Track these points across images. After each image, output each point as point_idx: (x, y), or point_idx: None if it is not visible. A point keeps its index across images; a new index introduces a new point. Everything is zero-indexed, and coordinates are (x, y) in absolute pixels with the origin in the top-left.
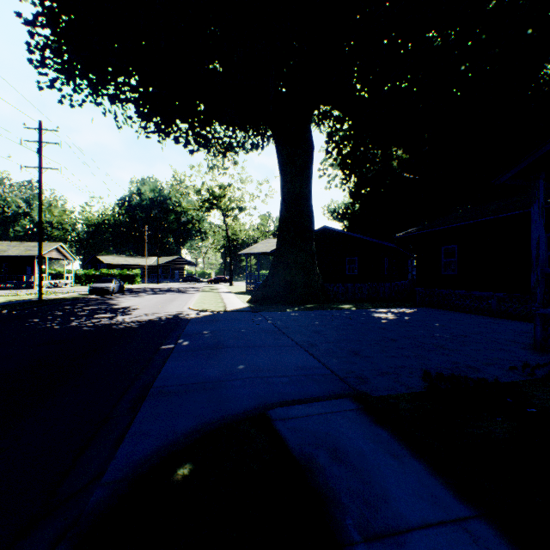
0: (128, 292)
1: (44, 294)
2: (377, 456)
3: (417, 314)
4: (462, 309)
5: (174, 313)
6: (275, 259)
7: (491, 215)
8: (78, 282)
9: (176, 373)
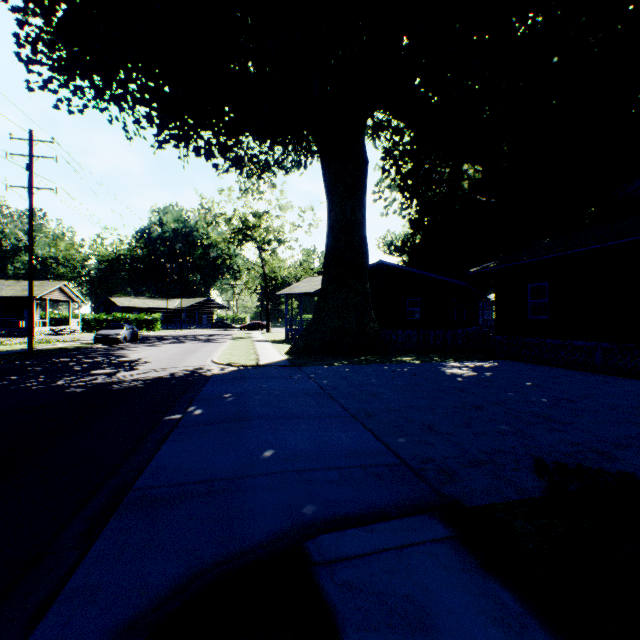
0: (143, 341)
1: (40, 343)
2: None
3: (499, 369)
4: (555, 363)
5: (193, 368)
6: (320, 301)
7: (597, 243)
8: (87, 328)
9: (174, 462)
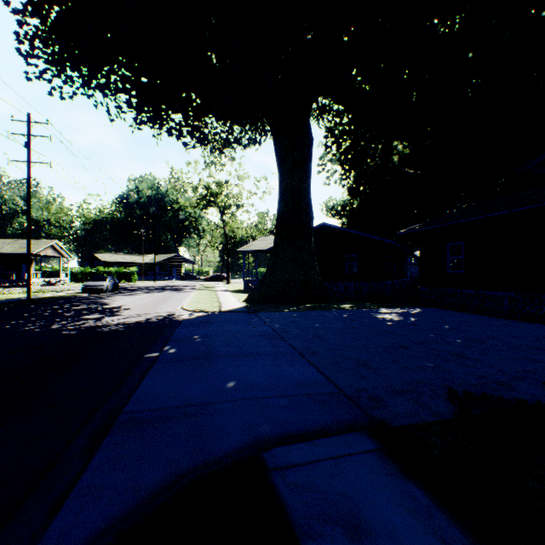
0: (123, 290)
1: (36, 292)
2: (419, 542)
3: (423, 314)
4: (470, 310)
5: (166, 313)
6: (273, 257)
7: (504, 209)
8: (74, 280)
9: (155, 392)
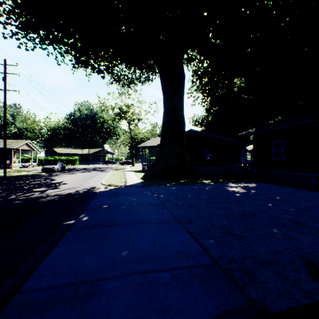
0: (68, 171)
1: (14, 172)
2: None
3: (258, 188)
4: (288, 184)
5: (89, 187)
6: (159, 150)
7: (314, 118)
8: (41, 164)
9: (57, 263)
